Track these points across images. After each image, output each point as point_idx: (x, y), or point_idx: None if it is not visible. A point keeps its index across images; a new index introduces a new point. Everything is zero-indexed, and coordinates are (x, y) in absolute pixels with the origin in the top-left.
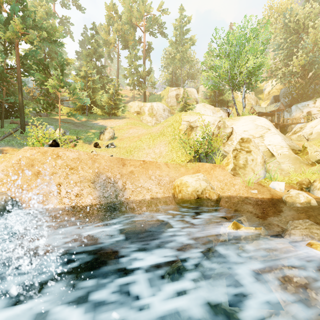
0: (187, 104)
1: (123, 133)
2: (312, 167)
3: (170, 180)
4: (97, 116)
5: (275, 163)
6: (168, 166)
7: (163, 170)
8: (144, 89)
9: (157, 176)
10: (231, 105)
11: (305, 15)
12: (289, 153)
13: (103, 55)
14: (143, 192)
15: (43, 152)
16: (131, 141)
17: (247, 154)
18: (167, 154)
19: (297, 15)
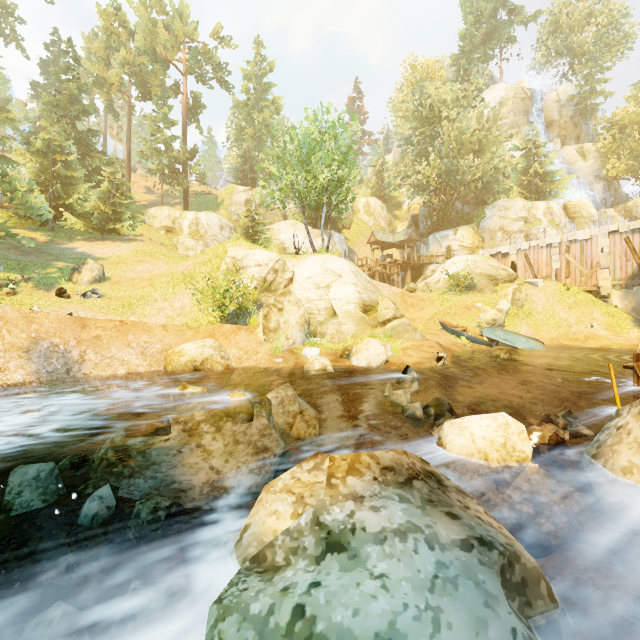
0: (256, 223)
1: (124, 270)
2: (378, 329)
3: (164, 348)
4: (75, 232)
5: (336, 324)
6: (167, 329)
7: (155, 334)
8: (183, 184)
9: (143, 342)
10: (346, 225)
11: (441, 100)
12: (356, 311)
13: (90, 110)
14: (115, 365)
15: None
16: (135, 287)
17: (280, 312)
18: (191, 310)
19: (430, 96)
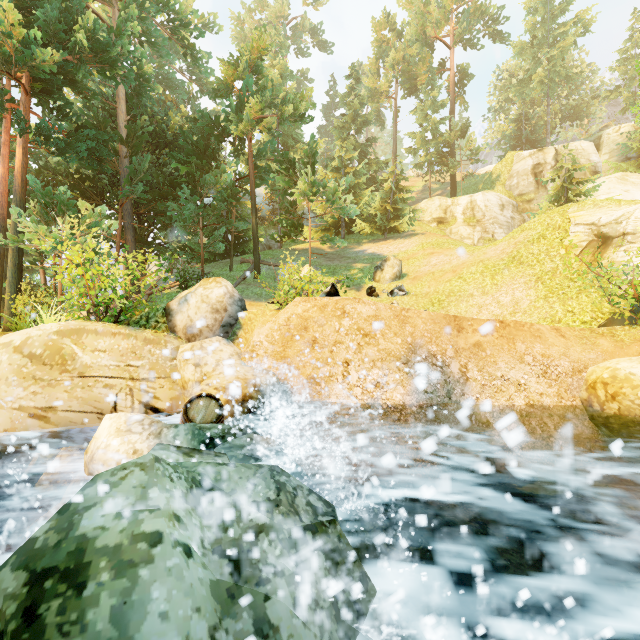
0: (572, 184)
1: (418, 265)
2: None
3: (574, 367)
4: (360, 237)
5: None
6: (562, 335)
7: (550, 342)
8: (453, 168)
9: (538, 356)
10: None
11: None
12: None
13: (370, 119)
14: (508, 390)
15: (321, 306)
16: (439, 281)
17: None
18: (534, 306)
19: None
